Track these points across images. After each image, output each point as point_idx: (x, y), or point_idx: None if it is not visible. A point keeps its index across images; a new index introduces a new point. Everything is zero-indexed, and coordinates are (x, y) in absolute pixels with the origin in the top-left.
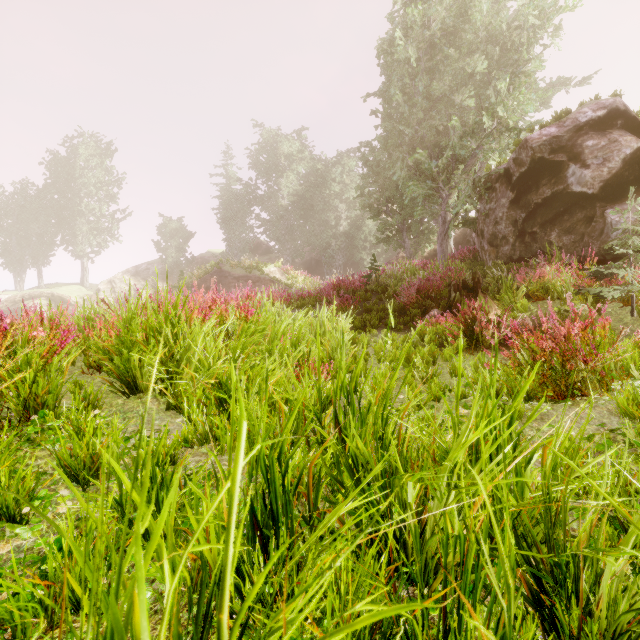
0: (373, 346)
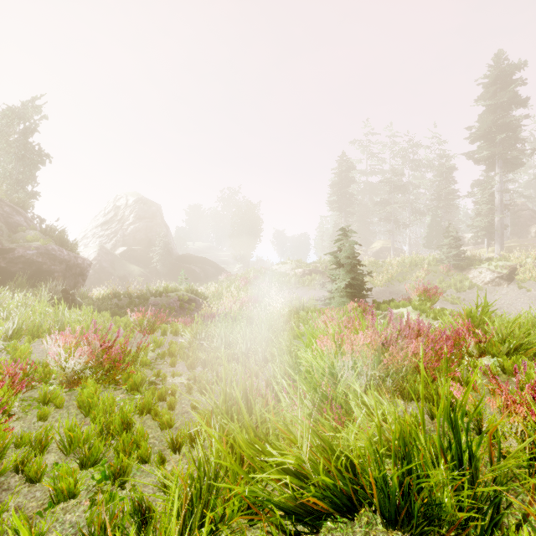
0: None
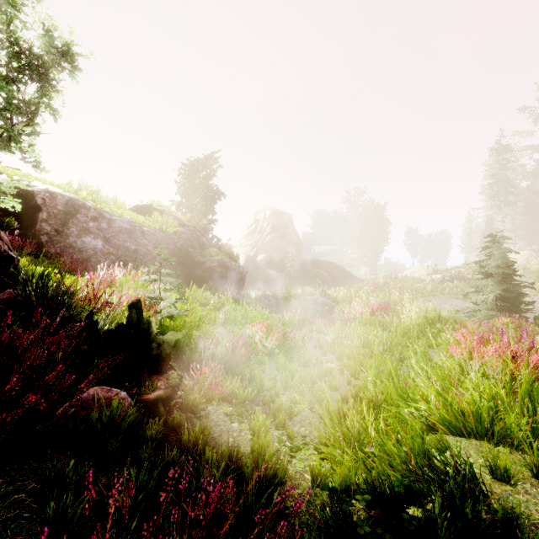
0: (299, 433)
